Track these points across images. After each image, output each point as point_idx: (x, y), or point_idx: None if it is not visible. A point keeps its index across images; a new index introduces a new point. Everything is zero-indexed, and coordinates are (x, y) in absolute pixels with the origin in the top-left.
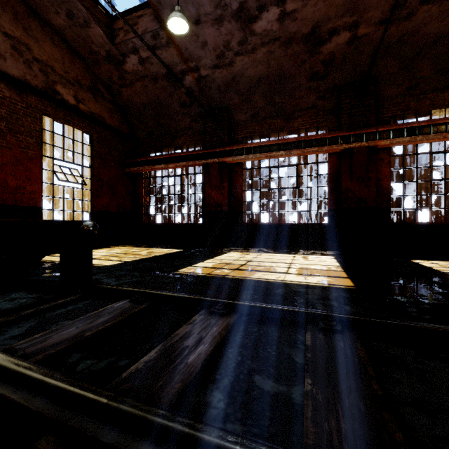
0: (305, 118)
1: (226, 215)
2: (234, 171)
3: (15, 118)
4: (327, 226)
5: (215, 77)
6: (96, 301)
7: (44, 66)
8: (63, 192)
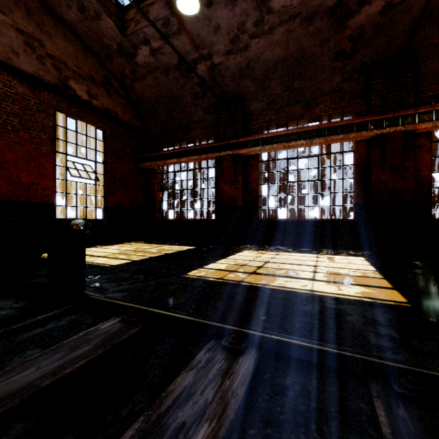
0: (328, 103)
1: (240, 210)
2: (249, 164)
3: (28, 114)
4: (353, 222)
5: (228, 64)
6: (84, 316)
7: (57, 61)
8: (76, 188)
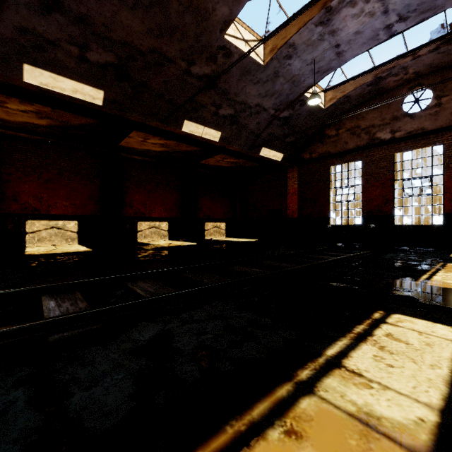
0: None
1: None
2: None
3: None
4: None
5: None
6: None
7: None
8: None
